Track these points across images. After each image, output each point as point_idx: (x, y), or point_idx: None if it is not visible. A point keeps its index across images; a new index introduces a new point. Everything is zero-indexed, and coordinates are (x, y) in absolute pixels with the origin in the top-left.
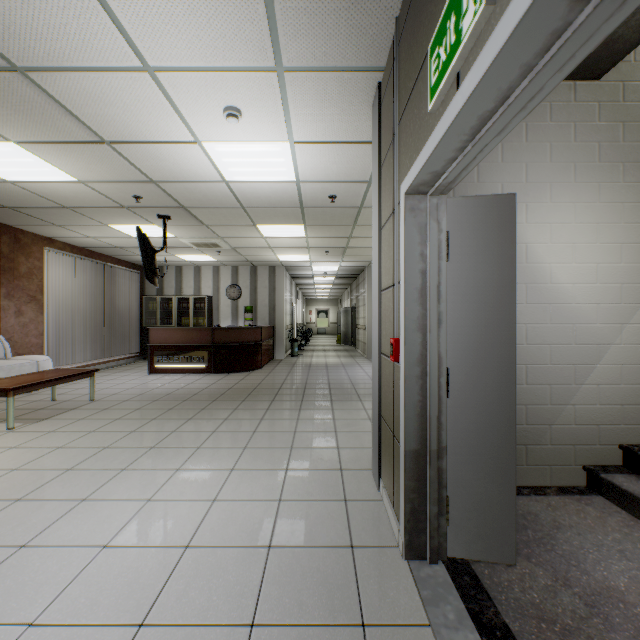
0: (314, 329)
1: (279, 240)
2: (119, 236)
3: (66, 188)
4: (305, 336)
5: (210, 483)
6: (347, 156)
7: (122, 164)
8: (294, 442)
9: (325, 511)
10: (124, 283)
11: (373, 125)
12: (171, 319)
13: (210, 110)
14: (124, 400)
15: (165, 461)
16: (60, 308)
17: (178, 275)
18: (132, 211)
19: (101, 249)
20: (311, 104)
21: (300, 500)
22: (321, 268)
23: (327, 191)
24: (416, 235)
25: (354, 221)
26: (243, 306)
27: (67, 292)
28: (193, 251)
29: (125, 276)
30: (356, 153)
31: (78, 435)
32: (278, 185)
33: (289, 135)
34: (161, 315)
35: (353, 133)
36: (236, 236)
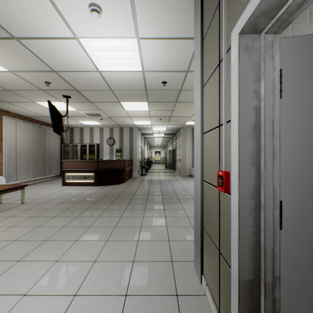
0: (153, 161)
1: (134, 112)
2: (44, 109)
3: (3, 76)
4: (149, 164)
5: (76, 275)
6: (174, 50)
7: (31, 57)
8: (140, 235)
9: (161, 309)
10: (51, 136)
11: (195, 14)
12: (77, 156)
13: (79, 7)
14: (42, 203)
15: (50, 253)
16: (12, 149)
17: (81, 132)
18: (47, 93)
19: (37, 117)
20: (150, 1)
21: (141, 295)
22: (157, 129)
23: (161, 78)
24: (250, 73)
25: (176, 99)
26: (115, 149)
27: (17, 141)
28: (87, 119)
29: (52, 132)
30: (180, 48)
31: (2, 229)
32: (131, 74)
33: (136, 32)
34: (72, 153)
35: (179, 30)
36: (110, 109)
